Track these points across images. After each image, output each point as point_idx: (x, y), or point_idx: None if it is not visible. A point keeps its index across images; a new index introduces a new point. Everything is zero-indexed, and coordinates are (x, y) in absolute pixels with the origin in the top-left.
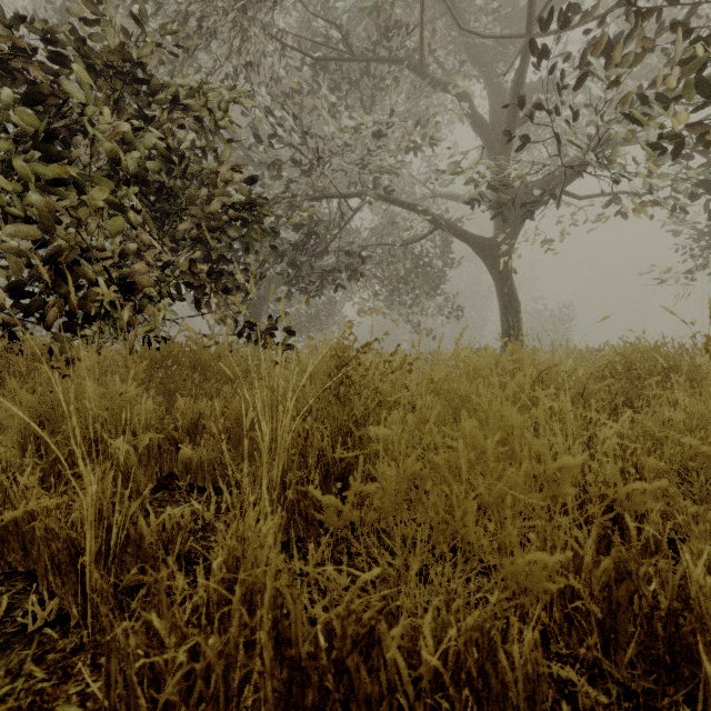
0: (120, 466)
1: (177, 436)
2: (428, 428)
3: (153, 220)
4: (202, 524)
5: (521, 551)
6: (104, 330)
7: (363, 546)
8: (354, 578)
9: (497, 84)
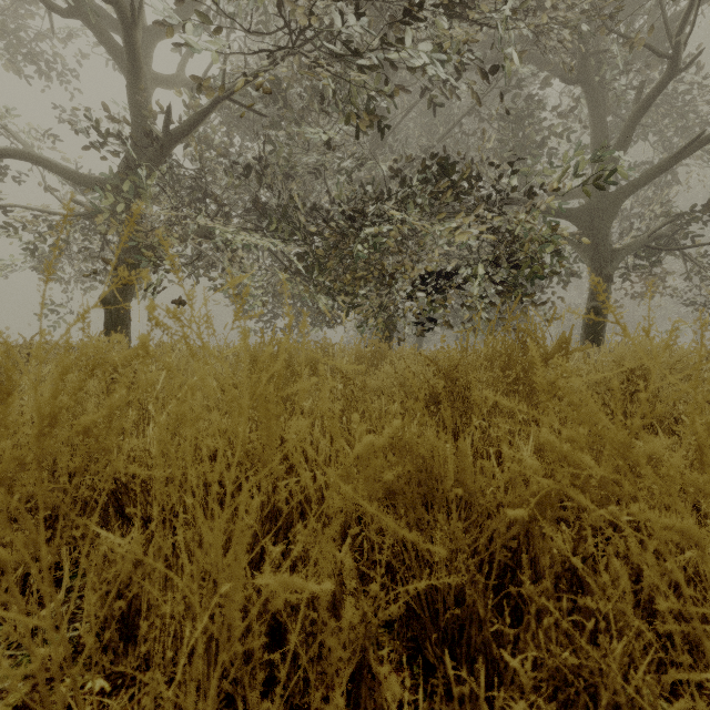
0: None
1: None
2: None
3: None
4: None
5: None
6: None
7: None
8: None
9: None
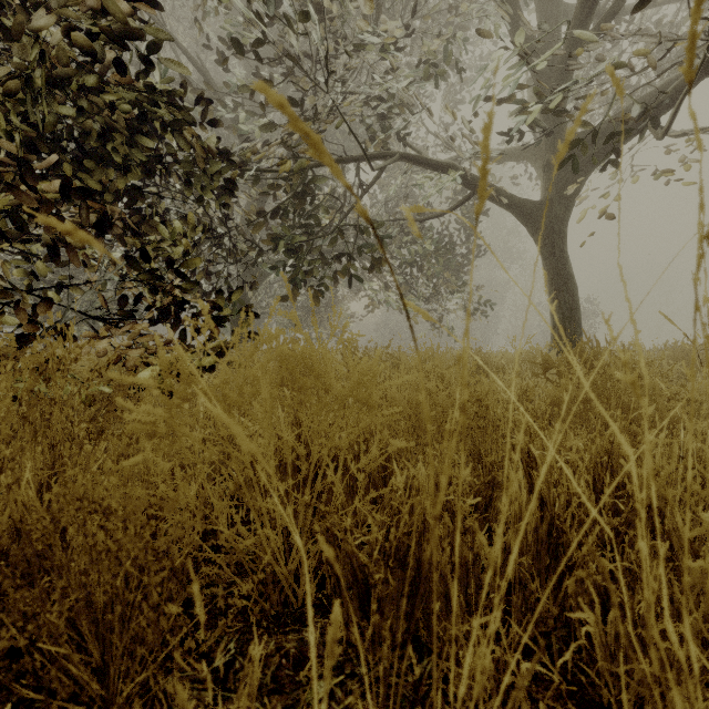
0: None
1: None
2: None
3: None
4: None
5: None
6: None
7: None
8: None
9: None
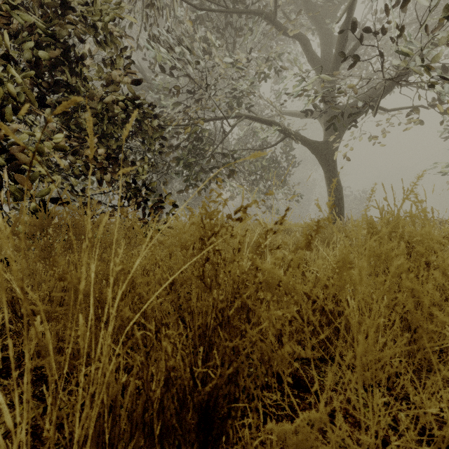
0: None
1: None
2: None
3: (63, 115)
4: None
5: None
6: None
7: None
8: None
9: (326, 32)
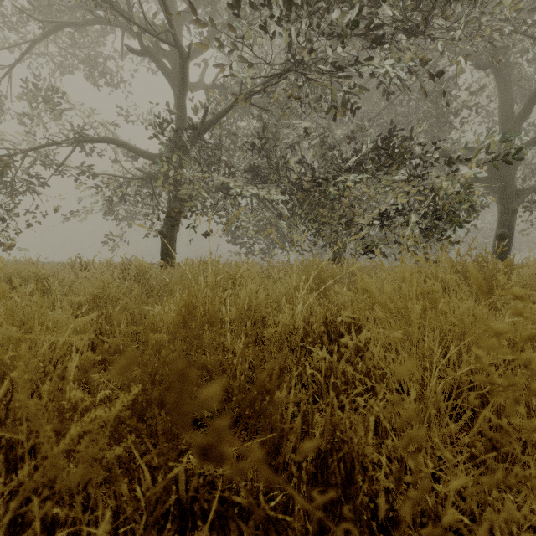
0: None
1: None
2: None
3: None
4: None
5: None
6: None
7: None
8: None
9: None
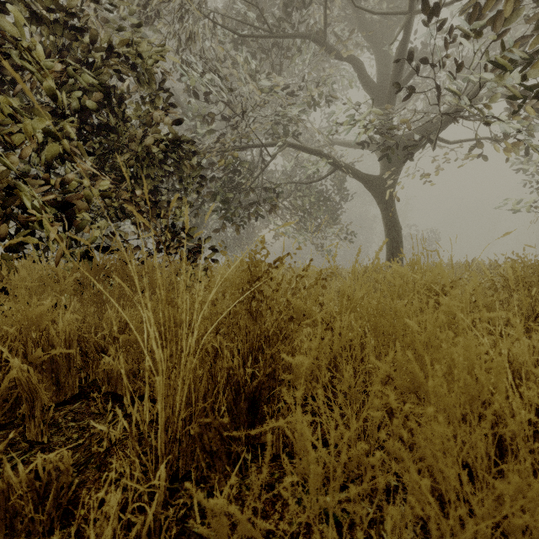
0: (23, 384)
1: (103, 344)
2: (374, 385)
3: (99, 155)
4: (107, 446)
5: (486, 534)
6: (48, 247)
7: (275, 477)
8: (264, 532)
9: (383, 53)
